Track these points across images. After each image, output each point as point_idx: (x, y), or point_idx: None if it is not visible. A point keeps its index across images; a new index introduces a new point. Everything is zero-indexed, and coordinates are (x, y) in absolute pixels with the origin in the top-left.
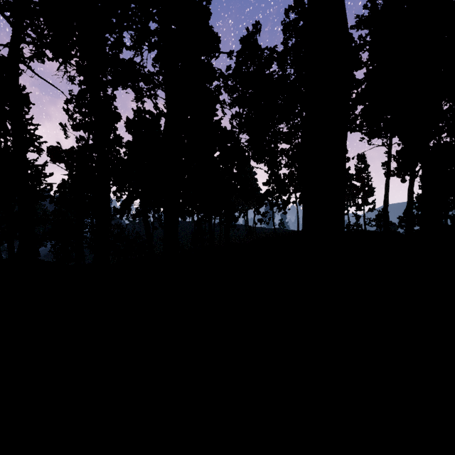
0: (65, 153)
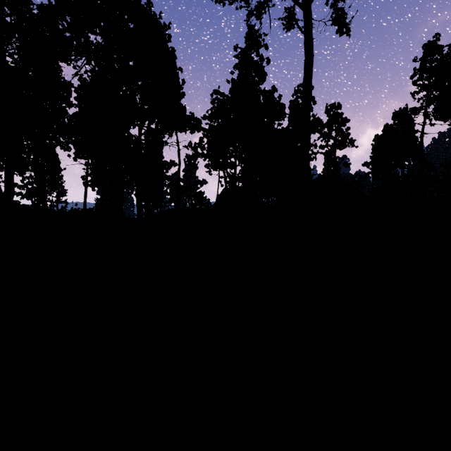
0: None
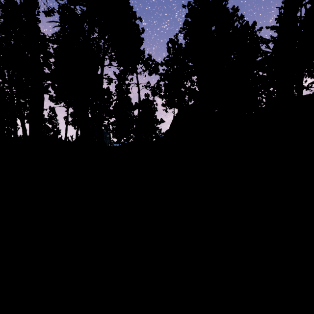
0: None
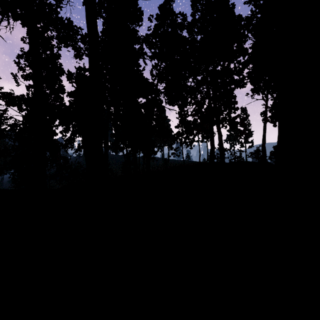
0: (17, 98)
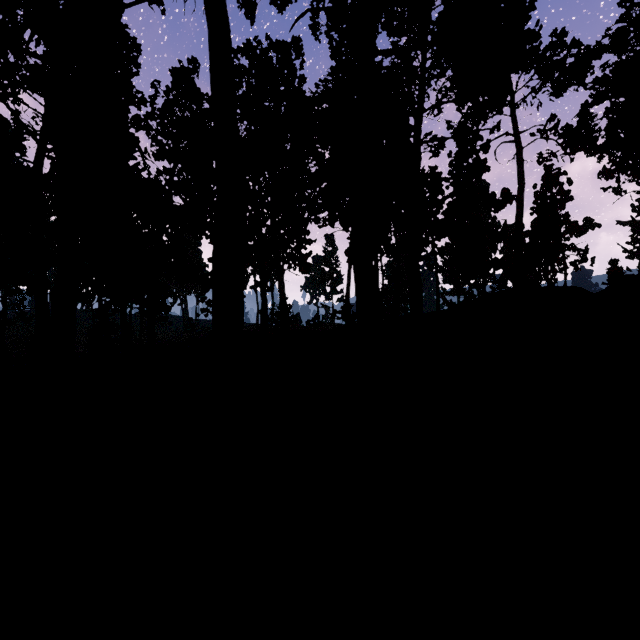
0: None
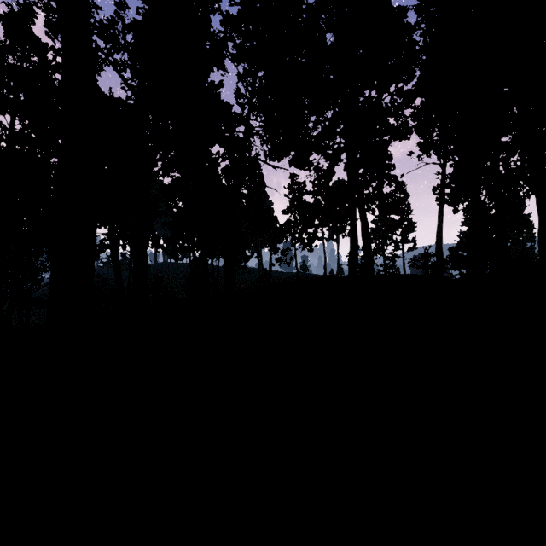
0: None
